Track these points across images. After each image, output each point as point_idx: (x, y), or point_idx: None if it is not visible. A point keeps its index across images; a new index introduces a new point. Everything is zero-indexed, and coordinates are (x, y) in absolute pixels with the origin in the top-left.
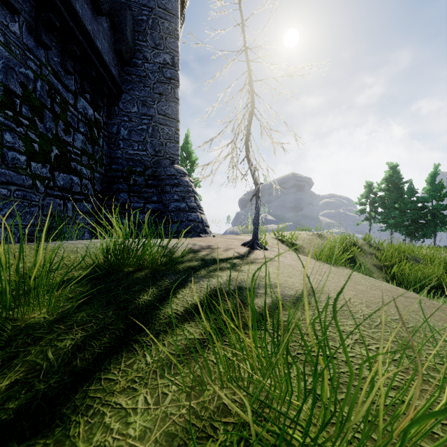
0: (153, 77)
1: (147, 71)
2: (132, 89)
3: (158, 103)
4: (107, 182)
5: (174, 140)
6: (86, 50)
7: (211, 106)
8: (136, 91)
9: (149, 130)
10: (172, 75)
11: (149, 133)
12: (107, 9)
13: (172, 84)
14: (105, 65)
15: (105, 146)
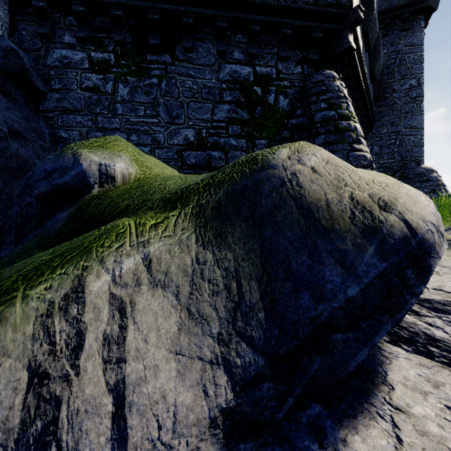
0: (399, 102)
1: (394, 99)
2: (382, 117)
3: (404, 120)
4: None
5: (419, 145)
6: (368, 110)
7: None
8: (385, 117)
9: (396, 142)
10: (418, 94)
11: (396, 145)
12: (378, 77)
13: (417, 101)
14: (372, 111)
15: None
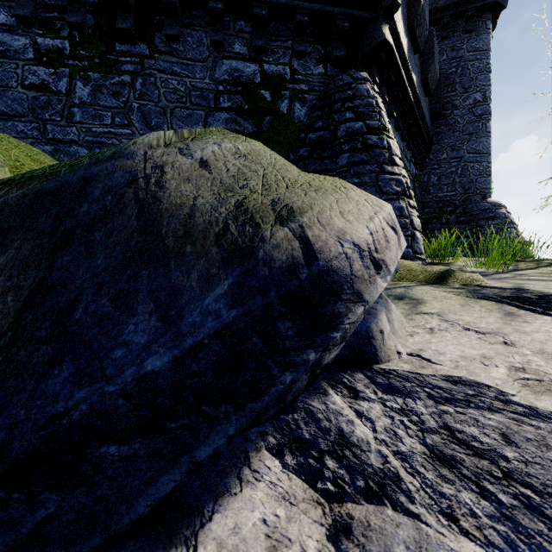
0: (462, 120)
1: (455, 118)
2: (441, 139)
3: (468, 143)
4: (422, 224)
5: (485, 174)
6: (420, 129)
7: (551, 141)
8: (445, 139)
9: (458, 171)
10: (483, 111)
11: (457, 174)
12: (434, 89)
13: (483, 120)
14: (427, 131)
15: (418, 194)
